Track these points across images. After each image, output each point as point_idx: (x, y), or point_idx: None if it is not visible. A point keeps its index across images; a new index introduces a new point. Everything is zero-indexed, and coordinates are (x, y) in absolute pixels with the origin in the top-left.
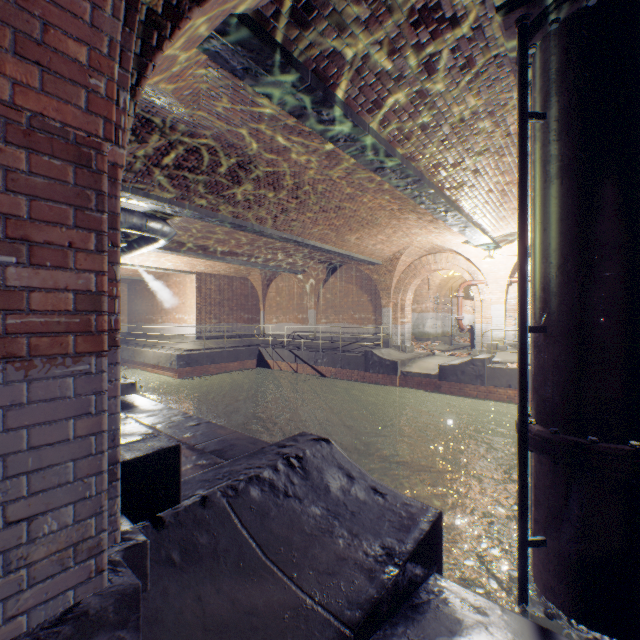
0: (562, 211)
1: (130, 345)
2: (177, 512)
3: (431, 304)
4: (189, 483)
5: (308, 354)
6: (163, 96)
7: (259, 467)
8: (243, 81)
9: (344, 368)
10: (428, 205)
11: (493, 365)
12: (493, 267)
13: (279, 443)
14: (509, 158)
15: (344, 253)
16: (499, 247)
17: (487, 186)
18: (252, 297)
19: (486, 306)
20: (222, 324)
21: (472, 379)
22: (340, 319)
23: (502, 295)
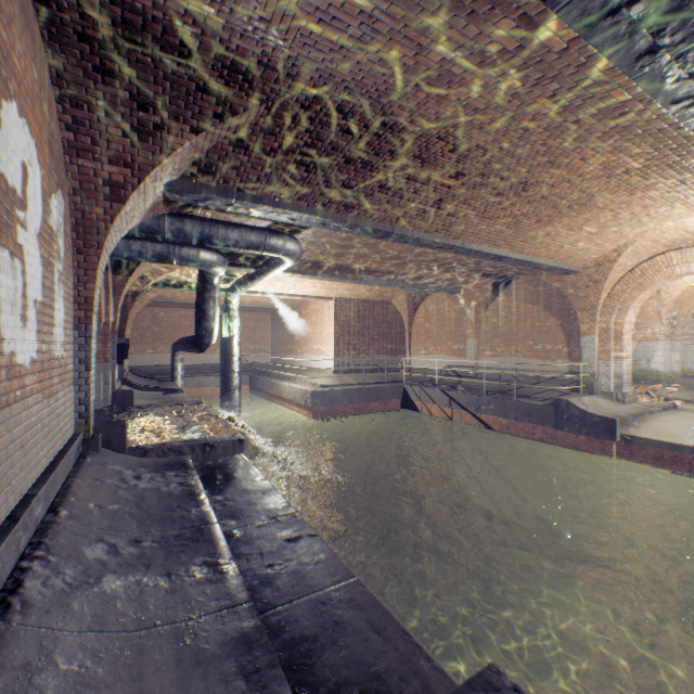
0: None
1: (271, 377)
2: None
3: (662, 328)
4: None
5: (467, 397)
6: None
7: None
8: None
9: (520, 420)
10: None
11: None
12: None
13: None
14: None
15: (523, 259)
16: None
17: None
18: (396, 324)
19: None
20: (361, 356)
21: None
22: (512, 351)
23: None
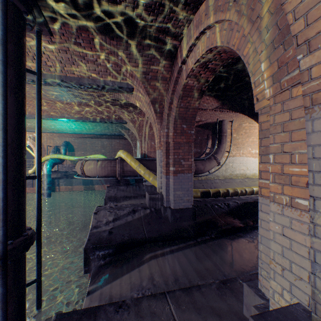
0: (12, 112)
1: None
2: None
3: None
4: None
5: None
6: None
7: None
8: None
9: None
10: None
11: None
12: None
13: None
14: None
15: None
16: None
17: None
18: None
19: None
20: None
21: None
22: None
23: None
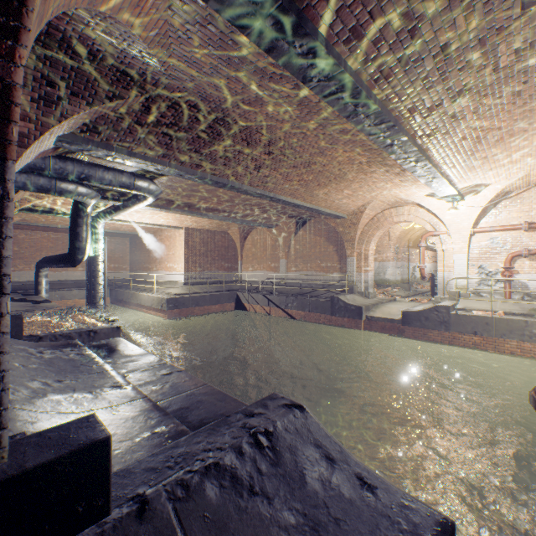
0: None
1: (130, 289)
2: (101, 532)
3: (391, 254)
4: (131, 473)
5: (279, 299)
6: (131, 41)
7: (220, 449)
8: (207, 4)
9: (312, 312)
10: (399, 155)
11: (457, 312)
12: (456, 218)
13: (246, 410)
14: (491, 99)
15: (312, 207)
16: (463, 198)
17: (462, 133)
18: (231, 248)
19: (448, 255)
20: (205, 272)
21: (436, 325)
22: (308, 267)
23: (465, 245)
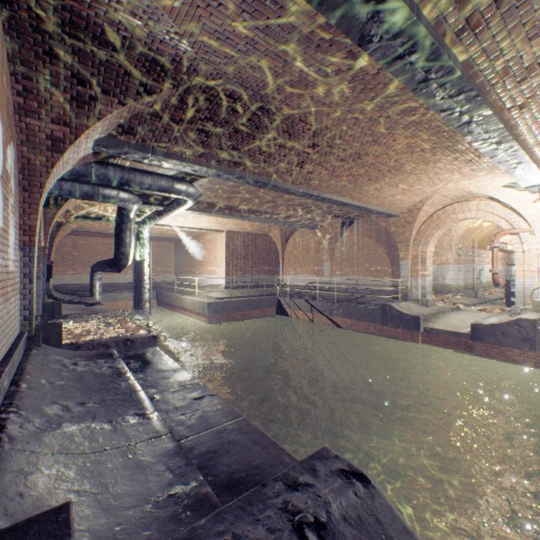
0: None
1: (174, 292)
2: None
3: (452, 256)
4: None
5: (323, 305)
6: (155, 18)
7: None
8: None
9: (360, 320)
10: (476, 135)
11: None
12: None
13: (288, 475)
14: None
15: (361, 205)
16: None
17: None
18: (272, 251)
19: (531, 258)
20: (246, 275)
21: (517, 342)
22: (355, 271)
23: None
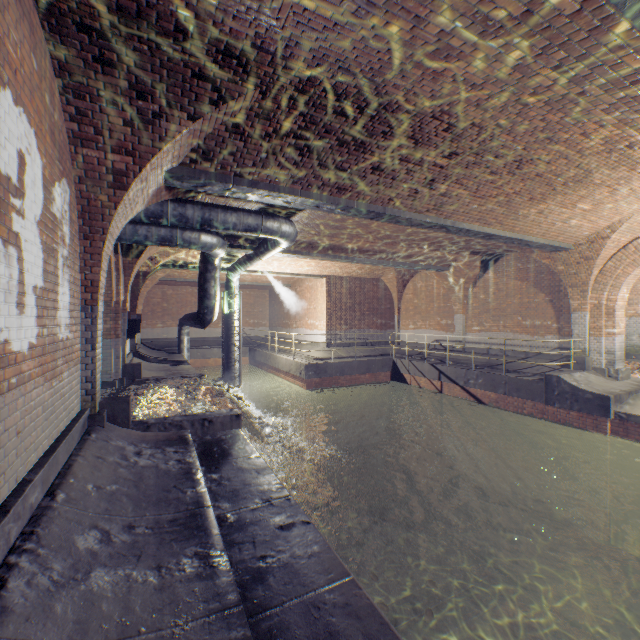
0: None
1: (268, 349)
2: None
3: None
4: None
5: (455, 371)
6: None
7: None
8: None
9: (509, 395)
10: None
11: None
12: None
13: None
14: None
15: (514, 237)
16: None
17: None
18: (385, 300)
19: None
20: (352, 330)
21: None
22: (500, 326)
23: None
